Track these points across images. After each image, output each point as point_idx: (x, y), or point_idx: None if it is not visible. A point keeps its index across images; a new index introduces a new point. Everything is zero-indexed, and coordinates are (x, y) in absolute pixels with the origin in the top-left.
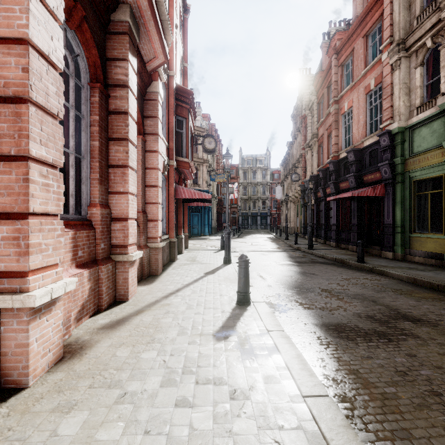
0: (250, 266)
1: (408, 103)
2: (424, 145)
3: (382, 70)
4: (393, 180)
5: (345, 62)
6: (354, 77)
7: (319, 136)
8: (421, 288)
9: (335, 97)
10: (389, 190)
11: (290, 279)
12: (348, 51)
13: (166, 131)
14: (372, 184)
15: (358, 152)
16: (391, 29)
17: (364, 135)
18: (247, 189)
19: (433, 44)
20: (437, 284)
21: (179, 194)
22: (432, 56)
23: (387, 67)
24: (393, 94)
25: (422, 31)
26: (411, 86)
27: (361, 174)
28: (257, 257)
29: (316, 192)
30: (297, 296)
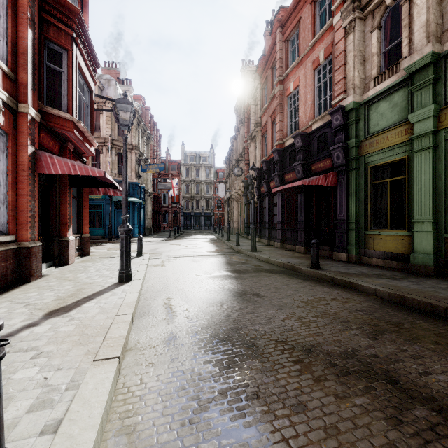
0: (164, 283)
1: (363, 75)
2: (382, 123)
3: (332, 39)
4: (347, 166)
5: (290, 37)
6: (300, 51)
7: (263, 125)
8: (422, 314)
9: (280, 76)
10: (341, 179)
11: (219, 313)
12: (294, 22)
13: (8, 47)
14: (321, 174)
15: (305, 137)
16: None
17: (312, 118)
18: (190, 187)
19: (393, 1)
20: (443, 307)
21: (43, 166)
22: (390, 18)
23: (340, 30)
24: (347, 63)
25: None
26: (366, 55)
27: (309, 163)
28: (184, 266)
29: (259, 188)
30: (221, 381)
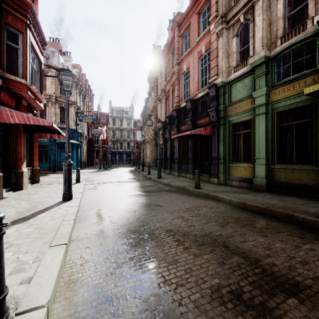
0: (96, 200)
1: (228, 65)
2: (239, 96)
3: (210, 39)
4: (218, 123)
5: (184, 34)
6: (190, 45)
7: (166, 92)
8: (252, 213)
9: (177, 60)
10: (215, 131)
11: (132, 217)
12: (186, 24)
13: None
14: (203, 127)
15: (193, 102)
16: (216, 6)
17: (198, 89)
18: (116, 133)
19: (244, 20)
20: (264, 208)
21: (4, 117)
22: (243, 30)
23: (214, 35)
24: (218, 56)
25: (238, 8)
26: (229, 52)
27: (196, 119)
28: (110, 189)
29: (164, 134)
30: (130, 253)
